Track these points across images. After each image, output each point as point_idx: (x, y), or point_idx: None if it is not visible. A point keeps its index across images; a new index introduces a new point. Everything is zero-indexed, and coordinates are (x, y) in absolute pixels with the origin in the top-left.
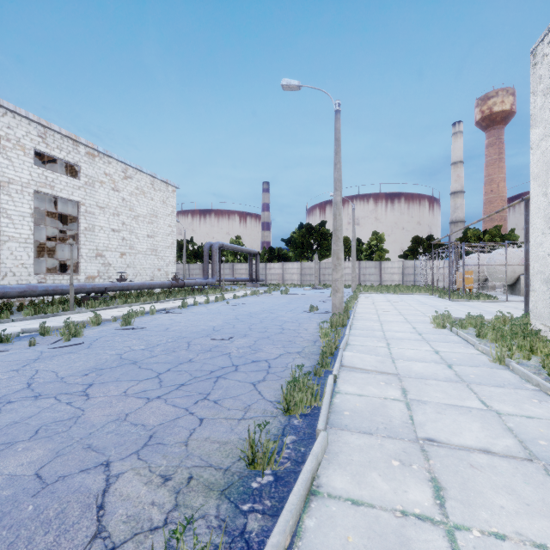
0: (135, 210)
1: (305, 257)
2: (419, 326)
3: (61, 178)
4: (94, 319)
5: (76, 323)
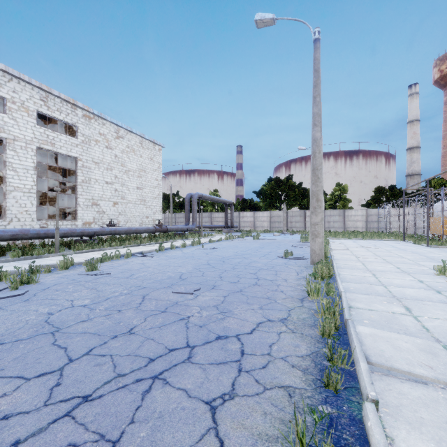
0: (126, 165)
1: (274, 206)
2: (426, 279)
3: (61, 136)
4: (62, 263)
5: (45, 266)
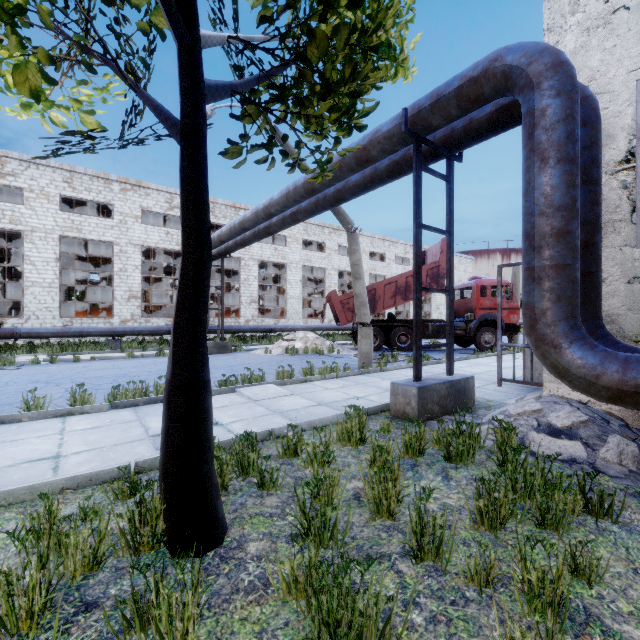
0: None
1: None
2: None
3: None
4: None
5: None
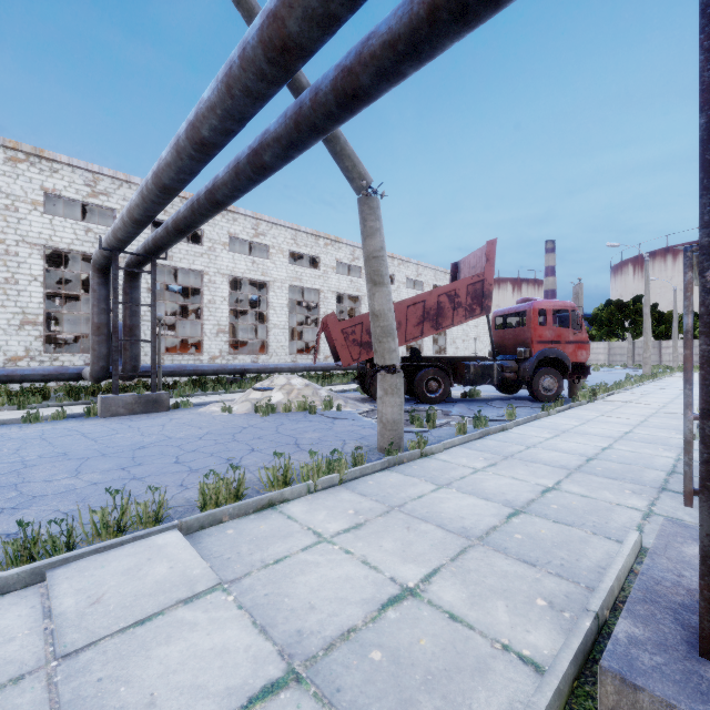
0: None
1: (614, 336)
2: None
3: None
4: None
5: None
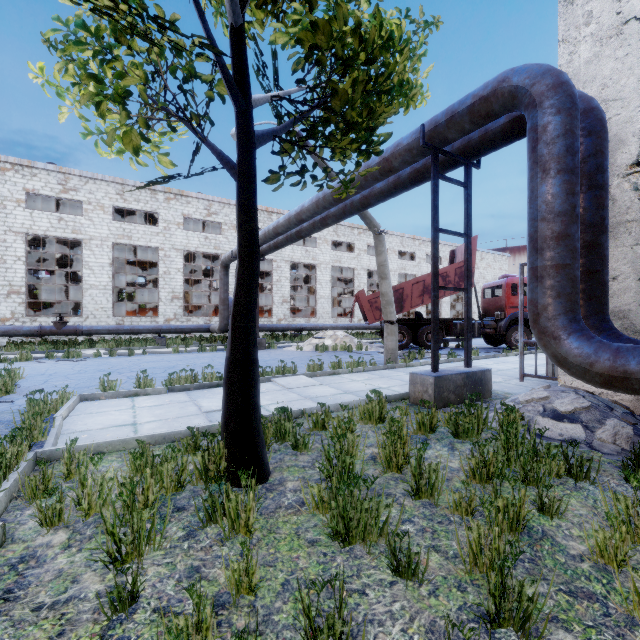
0: (485, 278)
1: None
2: None
3: None
4: None
5: None
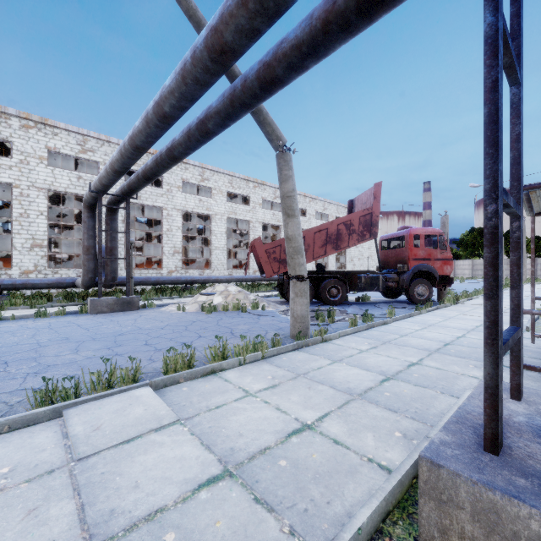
0: None
1: (476, 255)
2: None
3: None
4: None
5: None
